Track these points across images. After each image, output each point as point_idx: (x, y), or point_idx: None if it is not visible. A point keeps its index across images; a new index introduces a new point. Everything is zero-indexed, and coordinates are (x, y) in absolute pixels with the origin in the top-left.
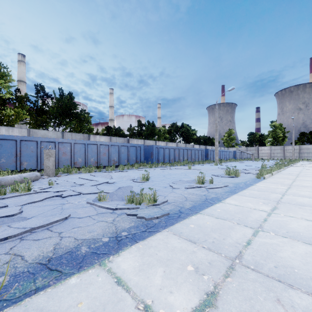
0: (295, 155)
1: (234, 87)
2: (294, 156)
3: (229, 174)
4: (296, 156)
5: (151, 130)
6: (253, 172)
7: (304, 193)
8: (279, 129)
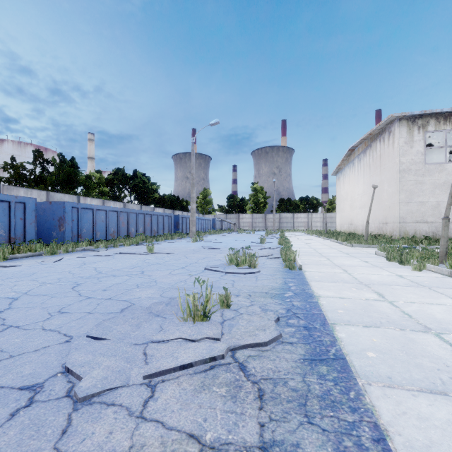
0: (275, 225)
1: (218, 122)
2: (275, 226)
3: (238, 263)
4: (277, 226)
5: (67, 174)
6: (262, 253)
7: (443, 314)
8: (261, 193)
